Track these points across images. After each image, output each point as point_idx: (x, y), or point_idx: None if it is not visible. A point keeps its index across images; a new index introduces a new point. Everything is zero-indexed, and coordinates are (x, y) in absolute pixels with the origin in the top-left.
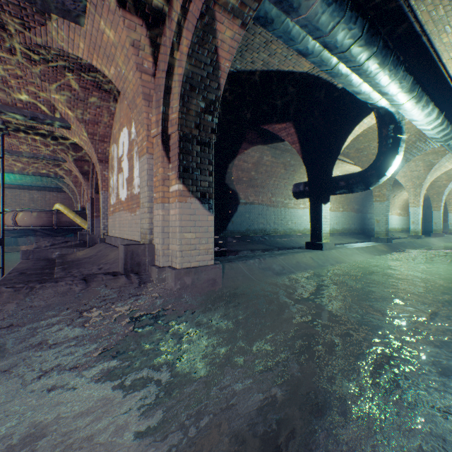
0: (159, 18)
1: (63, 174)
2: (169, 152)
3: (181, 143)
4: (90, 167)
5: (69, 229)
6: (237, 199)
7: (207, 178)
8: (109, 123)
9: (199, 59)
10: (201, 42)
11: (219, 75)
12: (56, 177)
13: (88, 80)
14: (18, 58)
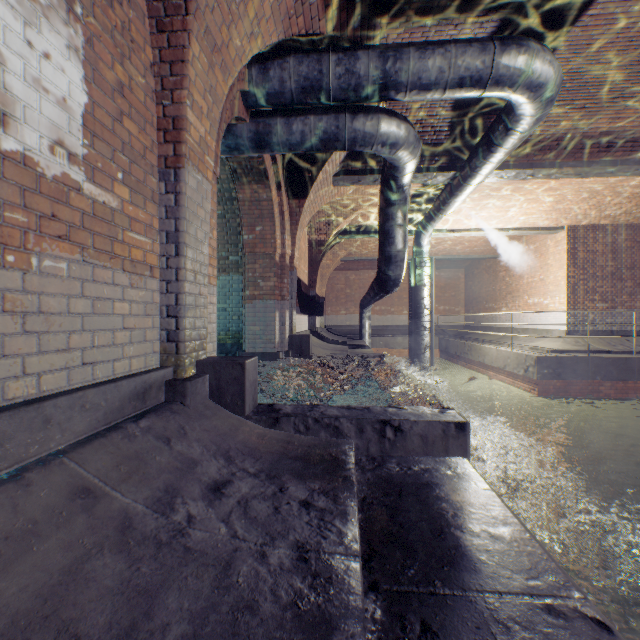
0: None
1: None
2: None
3: None
4: None
5: None
6: None
7: None
8: None
9: None
10: None
11: None
12: None
13: None
14: None
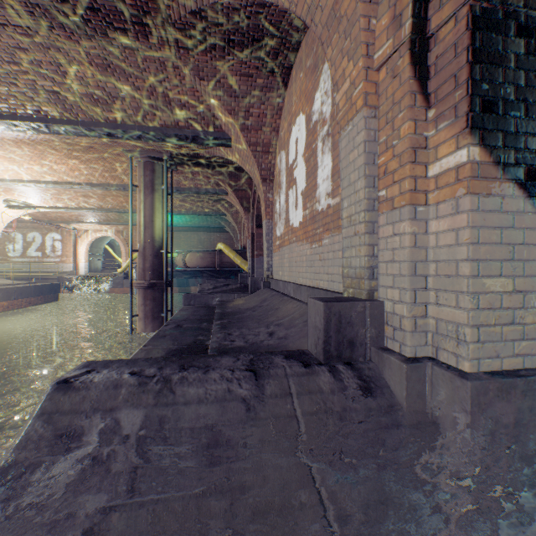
0: None
1: (225, 211)
2: (426, 81)
3: (476, 36)
4: (250, 197)
5: (230, 271)
6: None
7: None
8: (274, 124)
9: None
10: None
11: None
12: (218, 215)
13: (251, 61)
14: (175, 51)
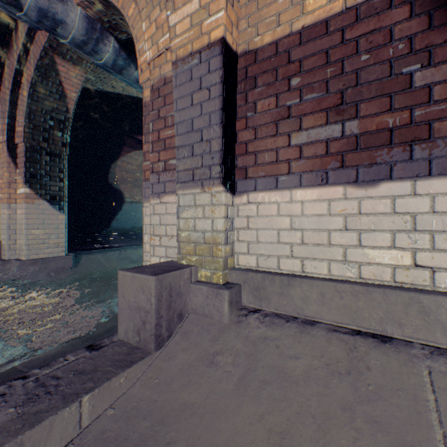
0: (3, 43)
1: None
2: (17, 158)
3: (29, 153)
4: None
5: None
6: (122, 198)
7: (59, 183)
8: None
9: (44, 88)
10: (45, 76)
11: (67, 102)
12: None
13: None
14: None
